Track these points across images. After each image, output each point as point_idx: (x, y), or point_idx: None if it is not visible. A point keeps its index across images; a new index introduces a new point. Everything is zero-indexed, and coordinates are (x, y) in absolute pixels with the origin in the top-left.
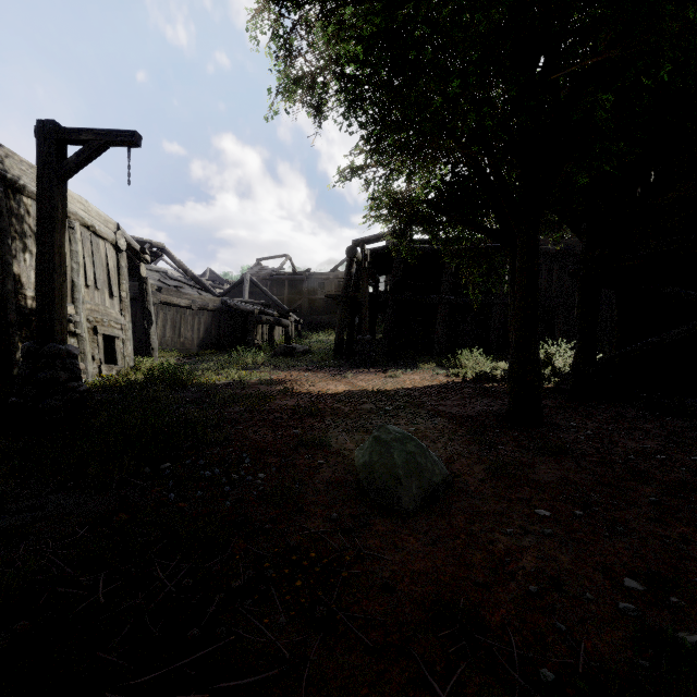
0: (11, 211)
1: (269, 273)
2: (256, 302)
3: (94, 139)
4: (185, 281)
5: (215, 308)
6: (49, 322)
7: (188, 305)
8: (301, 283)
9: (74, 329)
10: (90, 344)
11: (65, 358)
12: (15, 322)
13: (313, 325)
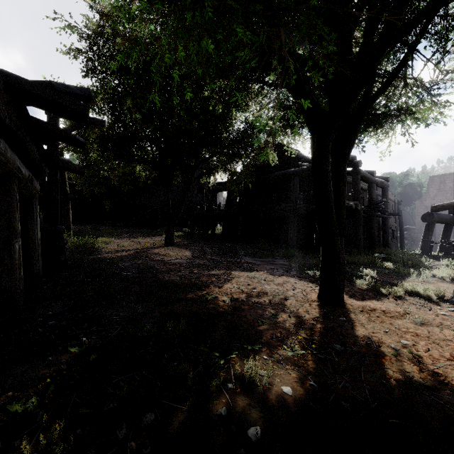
0: None
1: None
2: None
3: None
4: None
5: None
6: None
7: None
8: None
9: None
10: None
11: None
12: None
13: None
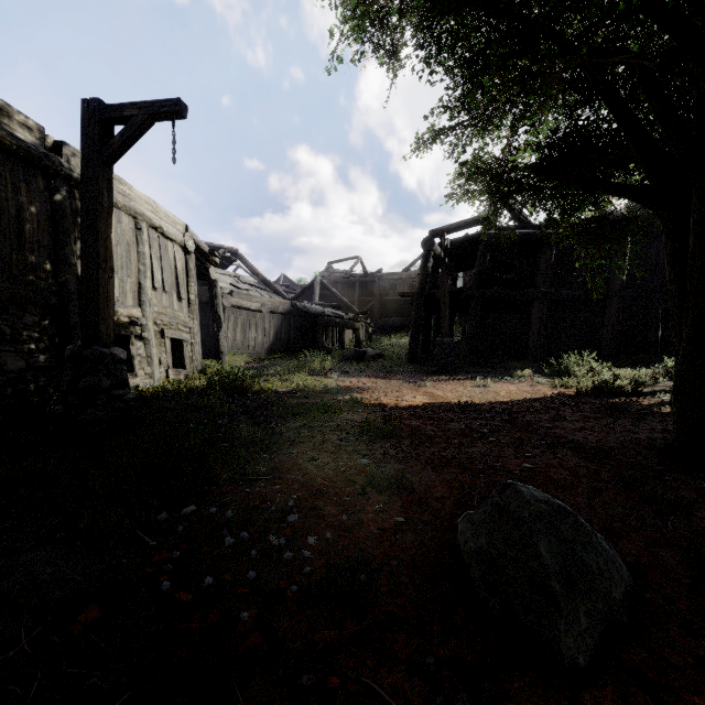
0: (76, 211)
1: (340, 276)
2: (326, 304)
3: (137, 114)
4: (256, 284)
5: (284, 311)
6: (93, 323)
7: (259, 308)
8: (372, 285)
9: (141, 332)
10: (158, 348)
11: (110, 363)
12: (78, 325)
13: (384, 327)
